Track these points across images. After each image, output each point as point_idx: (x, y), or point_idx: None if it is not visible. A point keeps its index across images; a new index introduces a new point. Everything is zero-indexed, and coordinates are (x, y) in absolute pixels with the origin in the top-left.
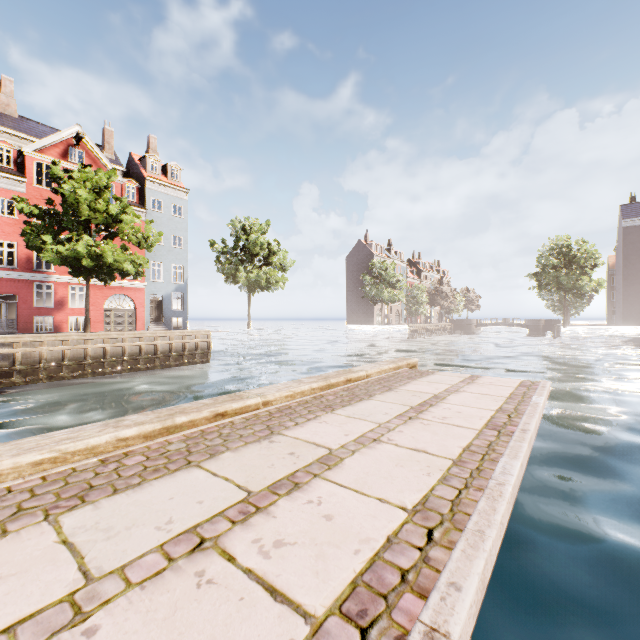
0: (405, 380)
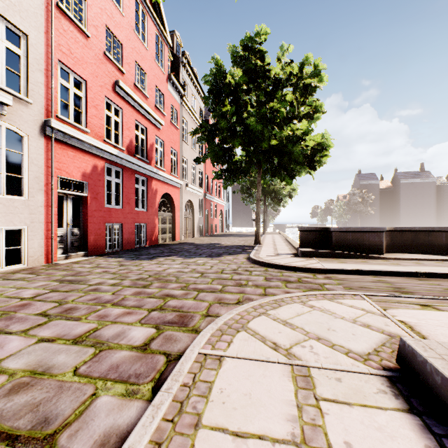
0: None
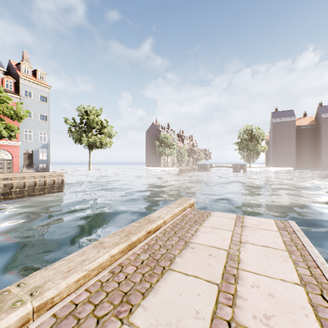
0: (194, 226)
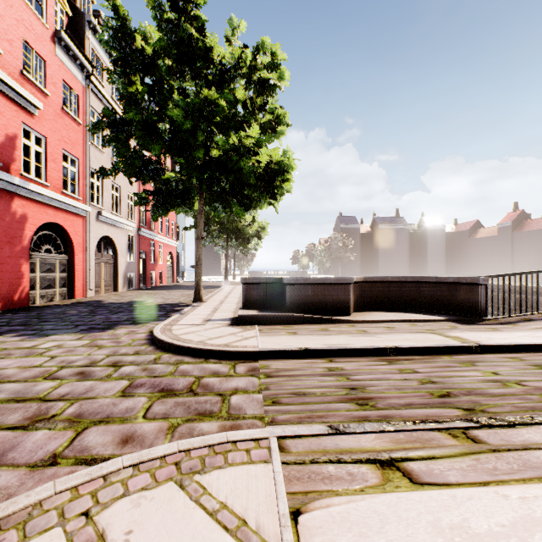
0: None
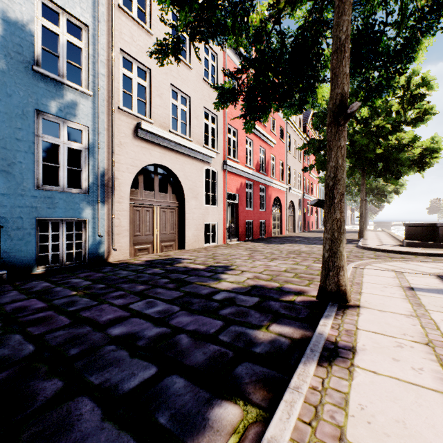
0: None
